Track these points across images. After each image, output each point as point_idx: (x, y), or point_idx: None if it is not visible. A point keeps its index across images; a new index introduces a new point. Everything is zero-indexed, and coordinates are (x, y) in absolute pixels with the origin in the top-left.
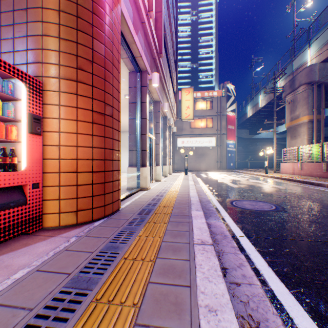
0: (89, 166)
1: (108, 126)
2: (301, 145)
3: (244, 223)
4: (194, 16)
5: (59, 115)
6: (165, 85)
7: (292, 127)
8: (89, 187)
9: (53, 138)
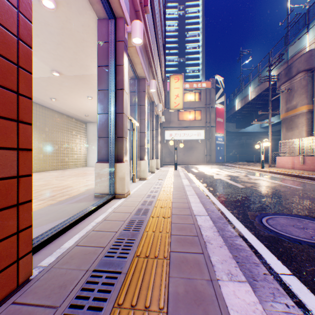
0: None
1: None
2: (299, 137)
3: None
4: (181, 10)
5: None
6: (152, 61)
7: (288, 118)
8: None
9: None
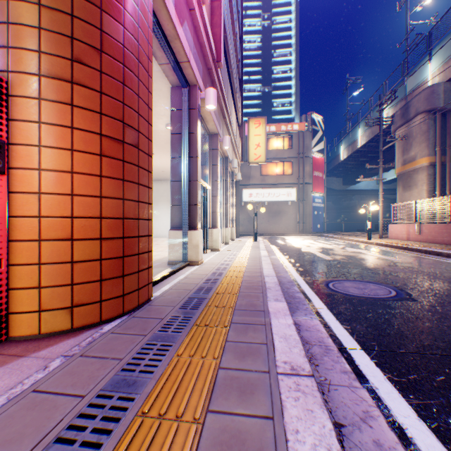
0: (94, 230)
1: (130, 163)
2: (418, 198)
3: (353, 322)
4: (266, 20)
5: (38, 140)
6: (226, 111)
7: (406, 173)
8: (94, 265)
9: (27, 180)
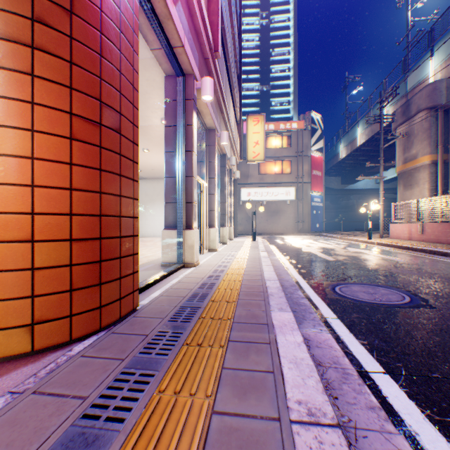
0: (62, 229)
1: (109, 150)
2: (420, 197)
3: (370, 336)
4: (264, 19)
5: None
6: (224, 106)
7: (407, 172)
8: (62, 272)
9: None
